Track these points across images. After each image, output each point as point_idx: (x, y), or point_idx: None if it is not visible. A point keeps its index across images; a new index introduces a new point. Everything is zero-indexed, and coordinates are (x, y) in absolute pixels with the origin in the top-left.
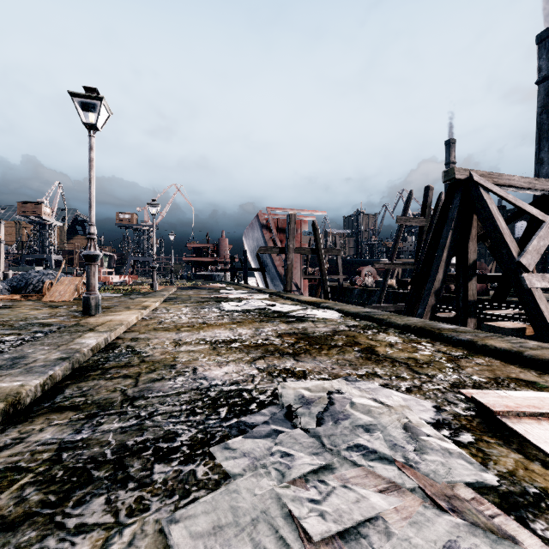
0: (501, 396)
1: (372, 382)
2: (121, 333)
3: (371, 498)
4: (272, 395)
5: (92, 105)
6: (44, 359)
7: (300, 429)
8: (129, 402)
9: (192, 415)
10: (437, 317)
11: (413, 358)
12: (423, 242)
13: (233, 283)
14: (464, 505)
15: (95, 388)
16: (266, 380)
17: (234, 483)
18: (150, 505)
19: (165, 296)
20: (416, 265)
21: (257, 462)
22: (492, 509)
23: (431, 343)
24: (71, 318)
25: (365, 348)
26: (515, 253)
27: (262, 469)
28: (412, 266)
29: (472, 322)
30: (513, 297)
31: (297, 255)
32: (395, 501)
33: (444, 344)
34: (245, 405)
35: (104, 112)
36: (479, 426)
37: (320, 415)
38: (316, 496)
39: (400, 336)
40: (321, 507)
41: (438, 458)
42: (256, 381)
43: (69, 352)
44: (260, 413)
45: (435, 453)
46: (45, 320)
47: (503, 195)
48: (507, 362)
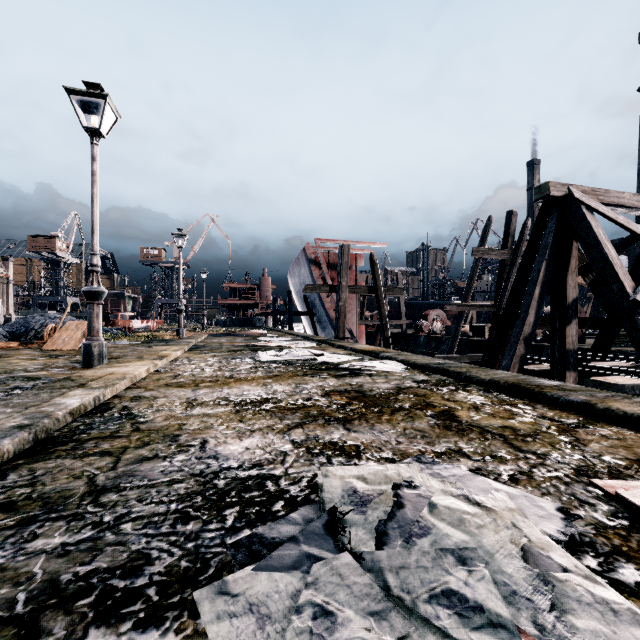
0: None
1: (457, 464)
2: (122, 389)
3: None
4: (309, 487)
5: (95, 105)
6: None
7: (349, 553)
8: (94, 497)
9: (181, 522)
10: (526, 371)
11: (511, 428)
12: (504, 279)
13: (276, 329)
14: None
15: (54, 471)
16: (302, 460)
17: None
18: None
19: (192, 344)
20: (496, 307)
21: (271, 627)
22: None
23: (529, 405)
24: (67, 370)
25: (442, 412)
26: (629, 289)
27: None
28: (491, 308)
29: (571, 377)
30: (615, 346)
31: (351, 296)
32: None
33: (549, 407)
34: (267, 503)
35: (110, 115)
36: None
37: (381, 527)
38: None
39: (486, 395)
40: None
41: (597, 624)
42: (288, 462)
43: (35, 416)
44: (287, 520)
45: (587, 611)
46: (33, 372)
47: (611, 216)
48: None
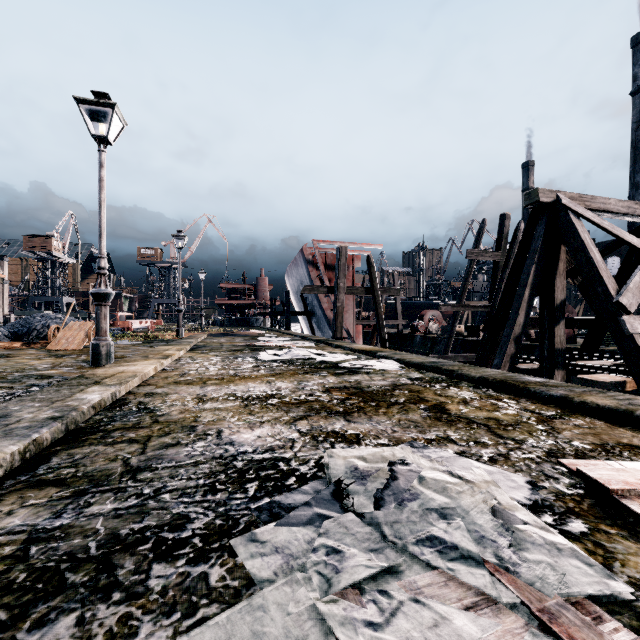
0: (616, 469)
1: (445, 449)
2: (134, 387)
3: (454, 620)
4: (316, 466)
5: (102, 113)
6: (30, 419)
7: (353, 513)
8: (132, 475)
9: (211, 493)
10: (516, 369)
11: (495, 419)
12: (498, 280)
13: (274, 329)
14: (591, 633)
15: (91, 455)
16: (309, 446)
17: (260, 594)
18: (139, 628)
19: (193, 344)
20: (490, 308)
21: (294, 562)
22: (632, 639)
23: (514, 400)
24: (77, 369)
25: (434, 406)
26: (612, 291)
27: (299, 573)
28: (485, 309)
29: (559, 375)
30: (605, 345)
31: (348, 296)
32: (490, 624)
33: (531, 401)
34: (281, 479)
35: (117, 123)
36: (591, 510)
37: (379, 494)
38: (375, 616)
39: (475, 391)
40: (383, 635)
41: (544, 557)
42: (297, 447)
43: (63, 409)
44: (300, 491)
45: (538, 549)
46: (45, 371)
47: (597, 221)
48: (614, 423)
